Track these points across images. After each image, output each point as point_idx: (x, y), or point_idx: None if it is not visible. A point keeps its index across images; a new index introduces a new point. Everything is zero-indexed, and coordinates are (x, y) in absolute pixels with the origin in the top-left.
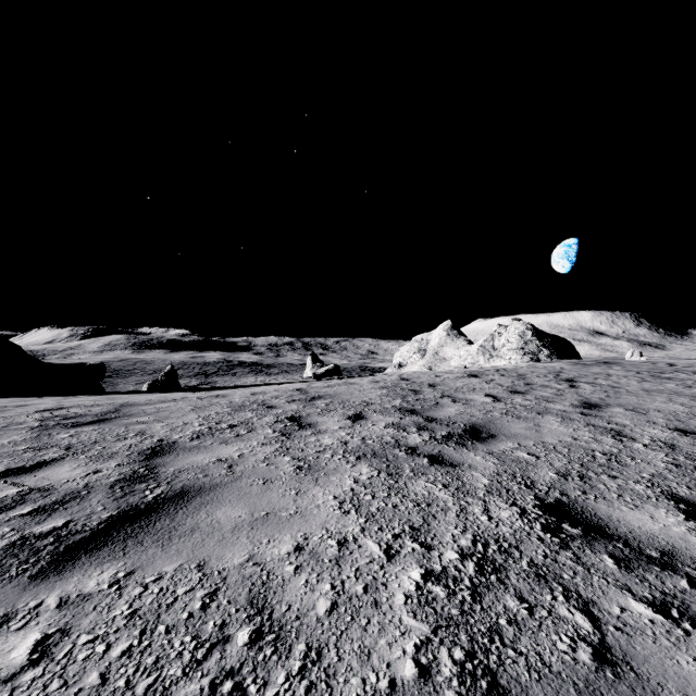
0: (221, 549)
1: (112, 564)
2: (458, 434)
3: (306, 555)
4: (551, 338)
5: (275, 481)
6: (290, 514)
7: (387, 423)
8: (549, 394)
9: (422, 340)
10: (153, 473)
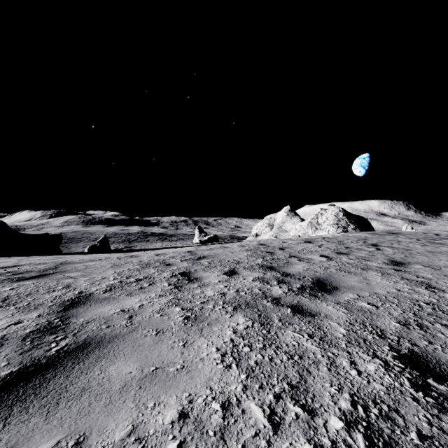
0: (105, 417)
1: None
2: (309, 286)
3: (190, 424)
4: (356, 217)
5: (166, 331)
6: (177, 370)
7: (254, 277)
8: (365, 254)
9: (271, 219)
10: (65, 324)
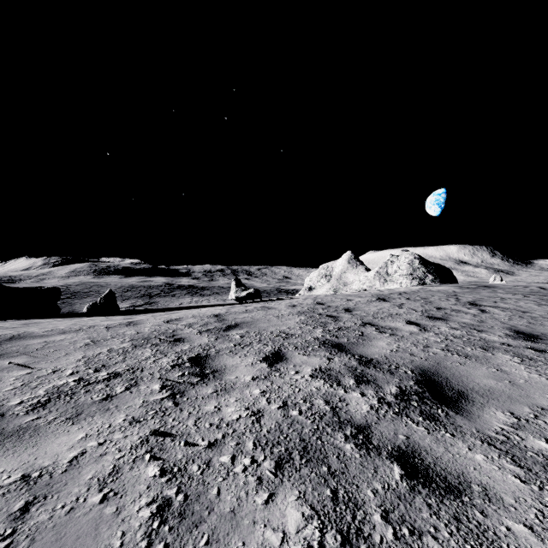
0: None
1: None
2: (413, 391)
3: None
4: (435, 266)
5: None
6: None
7: (314, 369)
8: (470, 320)
9: (328, 268)
10: None
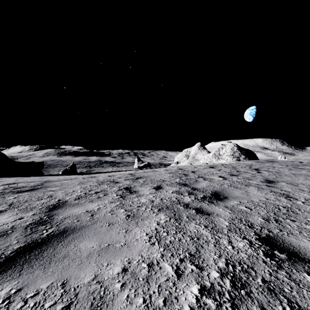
0: (78, 271)
1: (10, 283)
2: (208, 196)
3: (128, 274)
4: (245, 150)
5: (115, 224)
6: (121, 245)
7: (173, 191)
8: (249, 176)
9: (187, 151)
10: (51, 219)
